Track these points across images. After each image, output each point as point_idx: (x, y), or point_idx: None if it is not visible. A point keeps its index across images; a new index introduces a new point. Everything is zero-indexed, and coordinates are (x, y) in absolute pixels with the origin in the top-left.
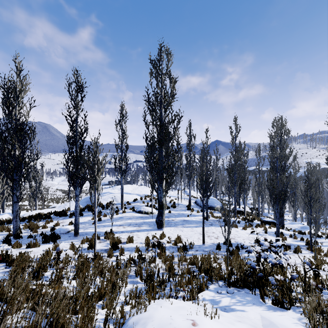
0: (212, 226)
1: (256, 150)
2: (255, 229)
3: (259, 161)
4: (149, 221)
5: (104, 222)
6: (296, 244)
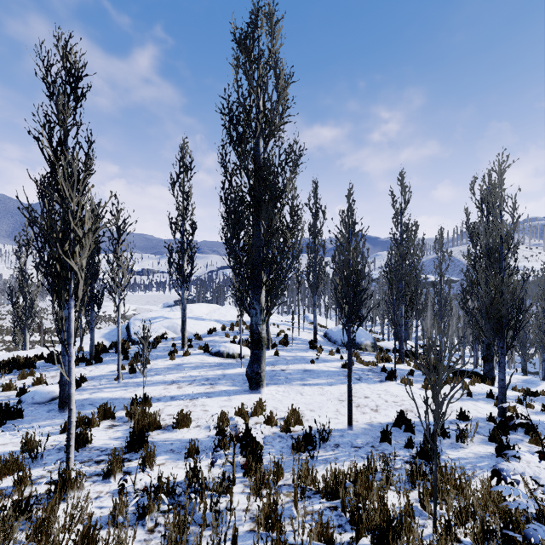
0: (361, 382)
1: (435, 240)
2: (447, 388)
3: (440, 260)
4: (234, 373)
5: (141, 375)
6: (540, 421)
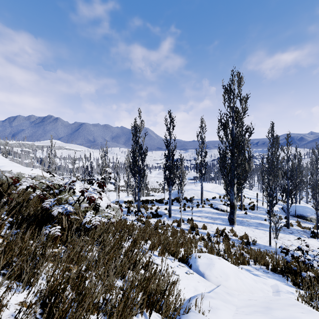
0: (291, 234)
1: None
2: None
3: None
4: (223, 218)
5: (187, 212)
6: None
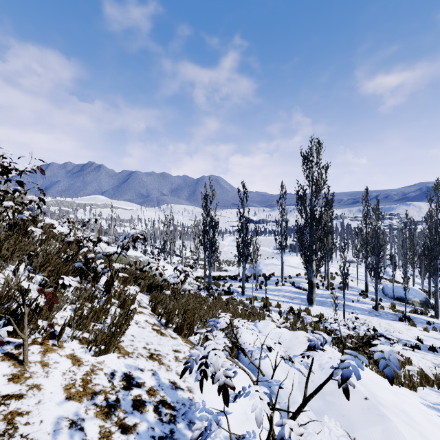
0: (376, 317)
1: None
2: None
3: None
4: (304, 297)
5: (264, 290)
6: None
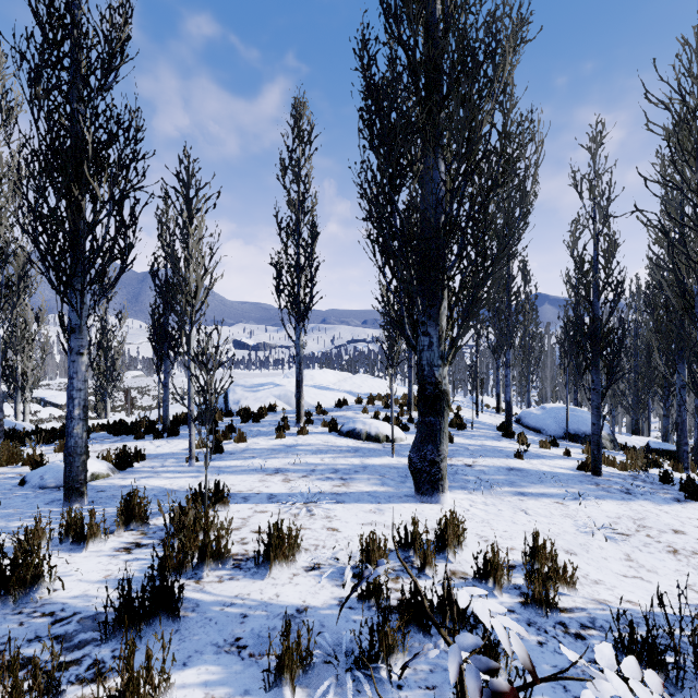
0: (638, 498)
1: None
2: None
3: None
4: (382, 464)
5: (228, 456)
6: None
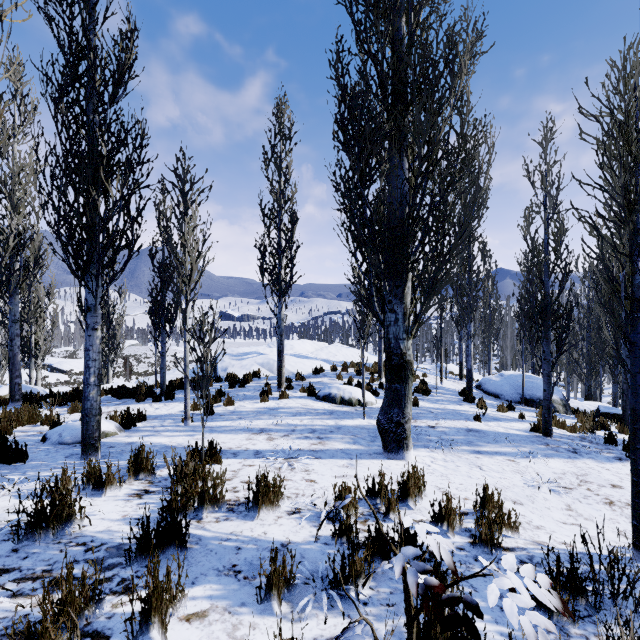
0: (583, 457)
1: None
2: None
3: None
4: (354, 425)
5: (219, 418)
6: None
